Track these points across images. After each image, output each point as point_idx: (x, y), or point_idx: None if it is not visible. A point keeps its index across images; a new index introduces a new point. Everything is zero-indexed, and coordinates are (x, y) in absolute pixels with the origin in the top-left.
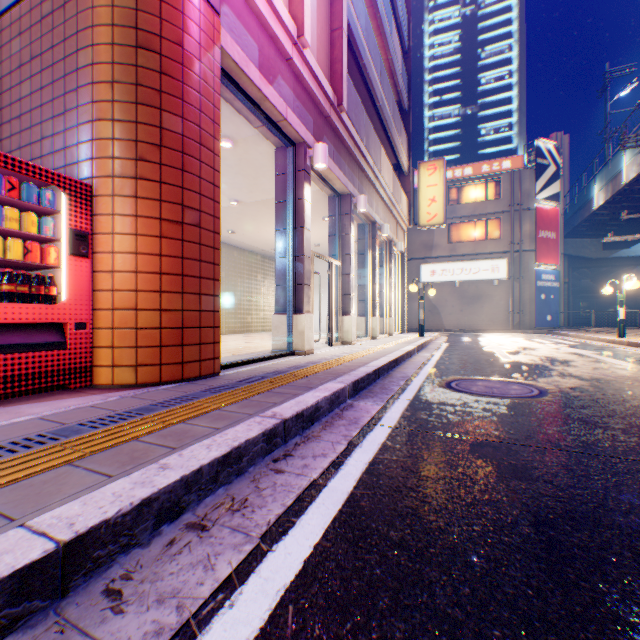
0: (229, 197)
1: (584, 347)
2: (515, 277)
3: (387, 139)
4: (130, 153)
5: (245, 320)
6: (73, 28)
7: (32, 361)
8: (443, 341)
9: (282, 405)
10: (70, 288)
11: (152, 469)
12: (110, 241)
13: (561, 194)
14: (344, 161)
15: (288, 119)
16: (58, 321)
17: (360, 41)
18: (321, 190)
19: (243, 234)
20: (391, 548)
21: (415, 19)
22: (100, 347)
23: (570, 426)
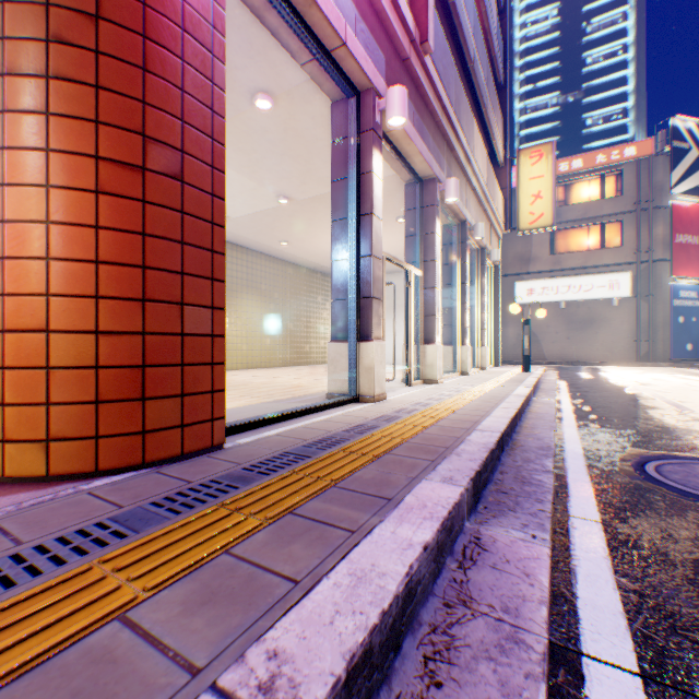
0: (276, 193)
1: None
2: (642, 295)
3: (478, 118)
4: (34, 28)
5: (302, 350)
6: None
7: None
8: (555, 378)
9: (309, 599)
10: None
11: None
12: None
13: None
14: (427, 130)
15: (348, 44)
16: None
17: None
18: (395, 175)
19: (298, 246)
20: None
21: None
22: None
23: None
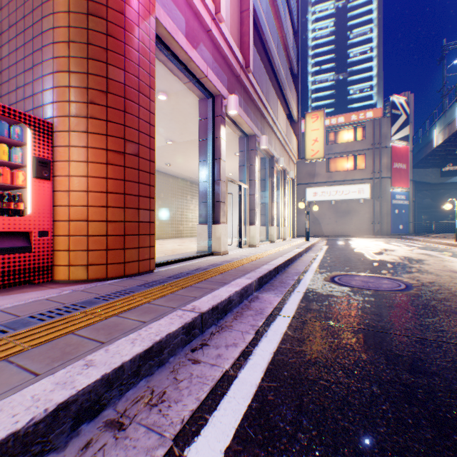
0: (165, 138)
1: (431, 249)
2: (376, 197)
3: (282, 95)
4: (82, 98)
5: (178, 228)
6: (39, 1)
7: (2, 262)
8: (323, 244)
9: (201, 299)
10: (34, 204)
11: (77, 367)
12: (67, 167)
13: (410, 136)
14: (250, 110)
15: (208, 76)
16: (24, 230)
17: (262, 21)
18: (233, 132)
19: (176, 166)
20: (300, 455)
21: (301, 11)
22: (59, 250)
23: (440, 317)
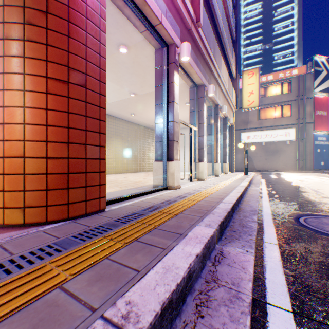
0: (129, 91)
1: None
2: (300, 139)
3: (224, 56)
4: (18, 17)
5: (141, 165)
6: None
7: None
8: (260, 178)
9: (144, 279)
10: None
11: None
12: (1, 96)
13: None
14: (200, 62)
15: (162, 23)
16: None
17: None
18: (185, 83)
19: (139, 116)
20: None
21: None
22: None
23: None
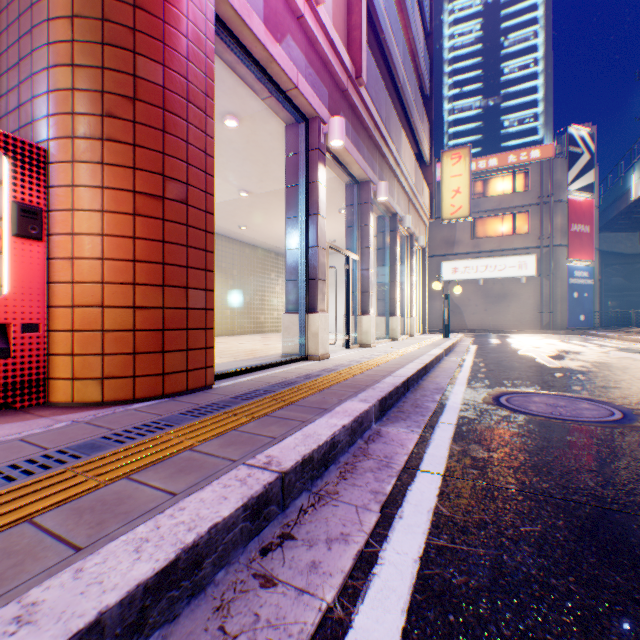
0: (238, 188)
1: (635, 351)
2: (545, 274)
3: (408, 126)
4: (94, 107)
5: (258, 320)
6: None
7: None
8: (470, 343)
9: (283, 442)
10: (14, 279)
11: None
12: (69, 219)
13: (595, 184)
14: (363, 143)
15: (299, 87)
16: None
17: (380, 11)
18: (337, 177)
19: (255, 230)
20: None
21: (434, 9)
22: (57, 354)
23: None
